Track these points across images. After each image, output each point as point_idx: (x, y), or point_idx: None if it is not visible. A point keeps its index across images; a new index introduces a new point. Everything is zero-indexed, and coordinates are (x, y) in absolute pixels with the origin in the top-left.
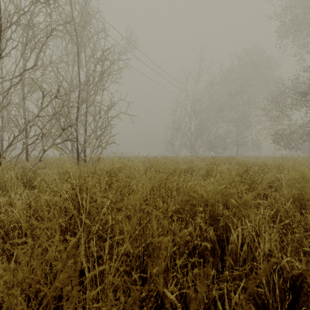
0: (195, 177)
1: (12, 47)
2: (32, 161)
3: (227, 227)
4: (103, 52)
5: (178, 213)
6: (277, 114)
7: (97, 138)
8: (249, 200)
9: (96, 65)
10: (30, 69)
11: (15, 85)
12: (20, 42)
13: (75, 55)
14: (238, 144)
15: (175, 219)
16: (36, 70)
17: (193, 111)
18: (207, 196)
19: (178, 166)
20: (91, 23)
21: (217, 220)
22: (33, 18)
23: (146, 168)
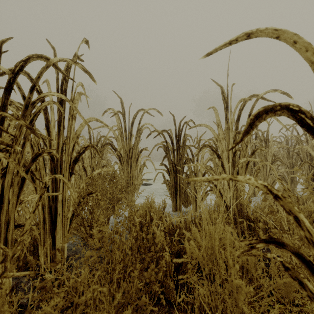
0: None
1: None
2: None
3: None
4: None
5: None
6: None
7: None
8: None
9: None
10: None
11: None
12: None
13: None
14: None
15: None
16: None
17: None
18: None
19: None
20: None
21: None
22: None
23: None
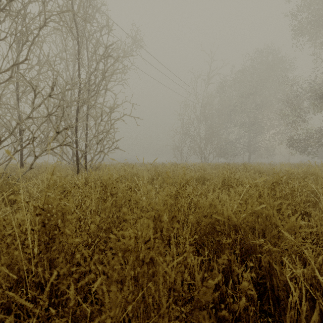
0: (210, 187)
1: (0, 39)
2: (26, 168)
3: (272, 271)
4: (105, 48)
5: (195, 244)
6: (293, 118)
7: (98, 143)
8: (298, 227)
9: (98, 62)
10: (20, 63)
11: (4, 82)
12: (10, 34)
13: (75, 52)
14: (250, 149)
15: (195, 264)
16: (30, 67)
17: (203, 115)
18: (236, 220)
19: (189, 174)
20: (93, 19)
21: (250, 252)
22: (24, 6)
23: (152, 177)
